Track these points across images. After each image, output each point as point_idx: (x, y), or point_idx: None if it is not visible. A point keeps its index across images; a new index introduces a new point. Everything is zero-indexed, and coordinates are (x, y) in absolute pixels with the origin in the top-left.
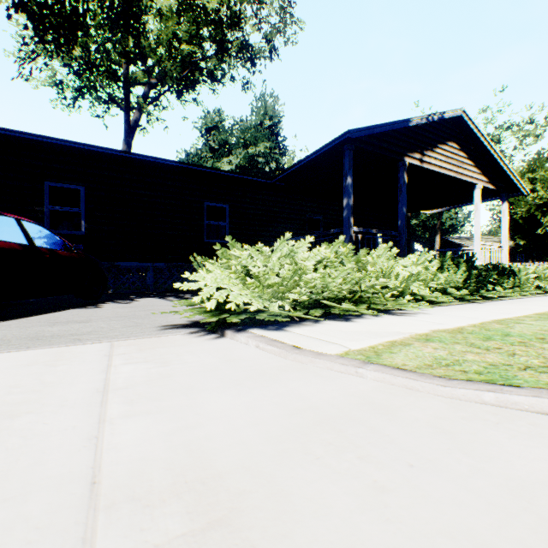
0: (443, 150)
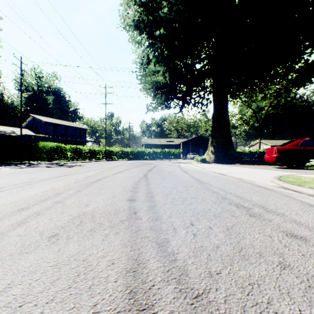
0: None
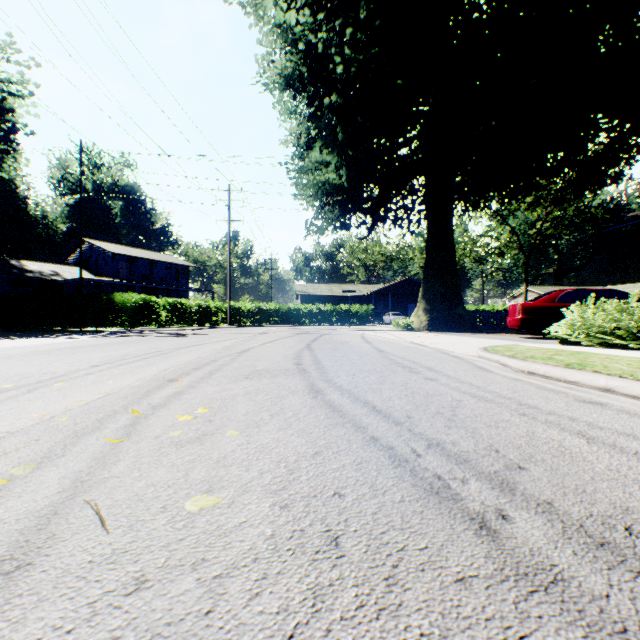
0: None
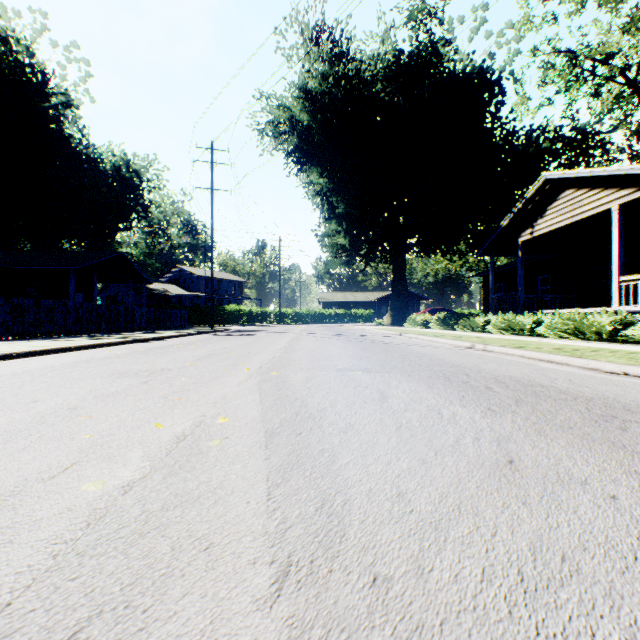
0: (553, 208)
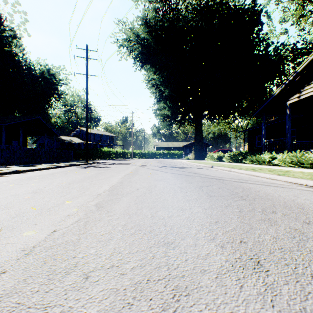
0: None
